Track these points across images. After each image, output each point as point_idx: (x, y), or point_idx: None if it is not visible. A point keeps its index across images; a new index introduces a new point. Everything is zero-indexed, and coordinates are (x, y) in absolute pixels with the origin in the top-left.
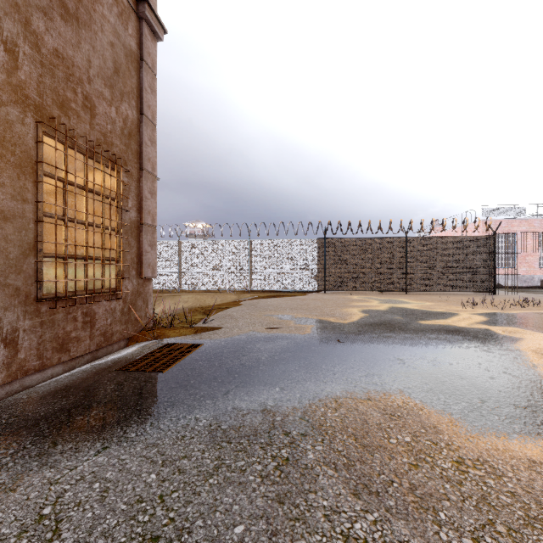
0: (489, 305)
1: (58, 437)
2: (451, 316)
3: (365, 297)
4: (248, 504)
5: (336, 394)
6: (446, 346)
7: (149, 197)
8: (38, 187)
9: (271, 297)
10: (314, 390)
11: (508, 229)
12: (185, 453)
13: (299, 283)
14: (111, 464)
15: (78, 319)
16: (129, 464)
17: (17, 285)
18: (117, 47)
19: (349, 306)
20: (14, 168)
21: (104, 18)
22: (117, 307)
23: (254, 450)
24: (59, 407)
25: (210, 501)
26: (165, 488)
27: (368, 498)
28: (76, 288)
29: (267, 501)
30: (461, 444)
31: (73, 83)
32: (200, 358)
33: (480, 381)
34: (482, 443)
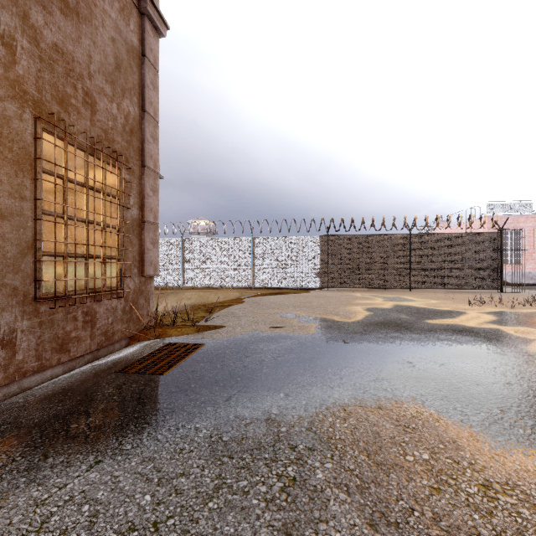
0: (496, 304)
1: (49, 448)
2: (459, 315)
3: (368, 294)
4: (251, 535)
5: (344, 402)
6: (457, 348)
7: (151, 194)
8: (37, 185)
9: (274, 294)
10: (320, 397)
11: (514, 225)
12: (183, 470)
13: (301, 280)
14: (103, 482)
15: (78, 318)
16: (122, 482)
17: (15, 285)
18: (118, 42)
19: (352, 304)
20: (12, 165)
21: (105, 13)
22: (118, 306)
23: (257, 467)
24: (54, 413)
25: (209, 530)
26: (160, 513)
27: (387, 530)
28: (79, 286)
29: (273, 531)
30: (486, 463)
31: (73, 79)
32: (202, 359)
33: (498, 388)
34: (509, 462)
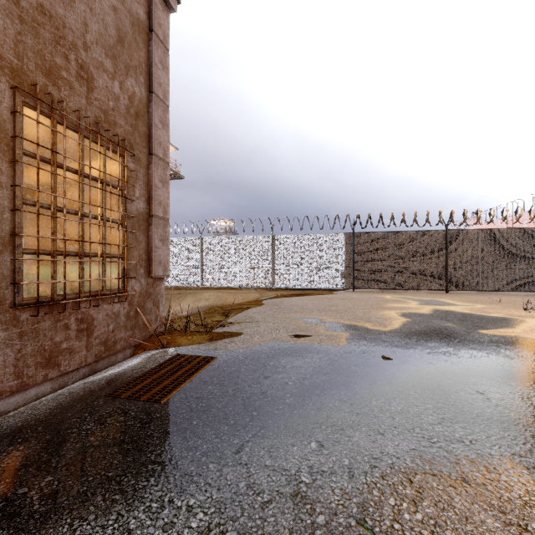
0: None
1: None
2: (518, 324)
3: (399, 296)
4: None
5: (406, 464)
6: None
7: (160, 186)
8: (15, 169)
9: (296, 295)
10: (369, 452)
11: None
12: None
13: (324, 281)
14: None
15: (71, 327)
16: None
17: None
18: (121, 13)
19: (384, 308)
20: None
21: None
22: (121, 311)
23: None
24: (7, 464)
25: None
26: None
27: None
28: (86, 288)
29: None
30: None
31: (64, 48)
32: (211, 380)
33: None
34: None
